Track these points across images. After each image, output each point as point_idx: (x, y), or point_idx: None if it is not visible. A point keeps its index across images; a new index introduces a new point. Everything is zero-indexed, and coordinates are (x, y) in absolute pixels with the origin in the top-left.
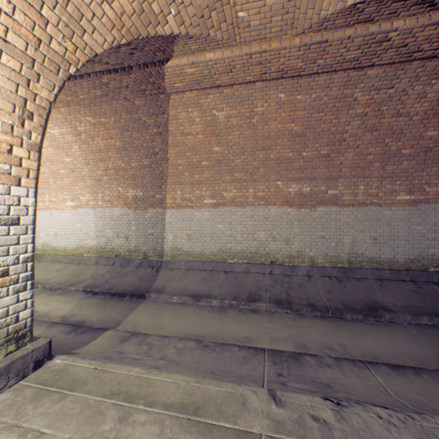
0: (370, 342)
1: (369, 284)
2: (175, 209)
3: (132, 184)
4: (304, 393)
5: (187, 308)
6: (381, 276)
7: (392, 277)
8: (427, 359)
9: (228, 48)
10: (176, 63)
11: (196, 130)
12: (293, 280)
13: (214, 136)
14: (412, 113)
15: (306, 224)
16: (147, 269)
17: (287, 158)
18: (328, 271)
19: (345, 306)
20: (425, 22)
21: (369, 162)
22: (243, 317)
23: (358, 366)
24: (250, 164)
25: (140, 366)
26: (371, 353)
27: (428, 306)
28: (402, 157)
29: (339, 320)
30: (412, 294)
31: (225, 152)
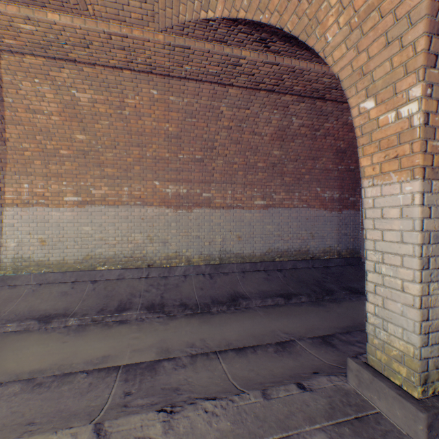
0: (227, 331)
1: (235, 277)
2: (21, 207)
3: None
4: (140, 411)
5: (29, 336)
6: (244, 268)
7: (251, 269)
8: (265, 335)
9: (79, 16)
10: None
11: (50, 109)
12: (170, 281)
13: (76, 120)
14: (263, 134)
15: (184, 225)
16: None
17: (164, 158)
18: (203, 269)
19: (213, 300)
20: (264, 60)
21: (235, 170)
22: (106, 333)
23: (210, 358)
24: (125, 159)
25: None
26: (226, 341)
27: (273, 289)
28: (259, 169)
29: (207, 315)
30: (264, 281)
31: (92, 142)
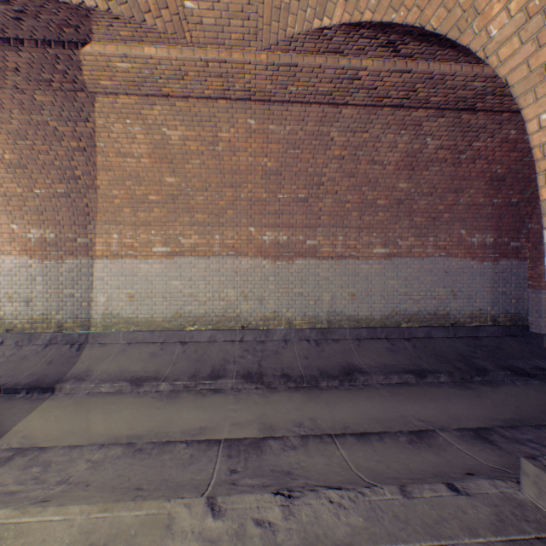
0: (342, 411)
1: (347, 345)
2: (110, 259)
3: (37, 220)
4: (253, 491)
5: (122, 398)
6: (359, 335)
7: (369, 336)
8: (393, 420)
9: (176, 46)
10: (99, 50)
11: (140, 151)
12: (268, 347)
13: (166, 162)
14: (386, 162)
15: (284, 279)
16: (63, 347)
17: (260, 199)
18: (306, 334)
19: (321, 372)
20: (391, 68)
21: (348, 210)
22: (200, 402)
23: (325, 442)
24: (216, 203)
25: (11, 505)
26: (342, 423)
27: (399, 363)
28: (378, 208)
29: (315, 390)
30: (386, 352)
31: (182, 185)
